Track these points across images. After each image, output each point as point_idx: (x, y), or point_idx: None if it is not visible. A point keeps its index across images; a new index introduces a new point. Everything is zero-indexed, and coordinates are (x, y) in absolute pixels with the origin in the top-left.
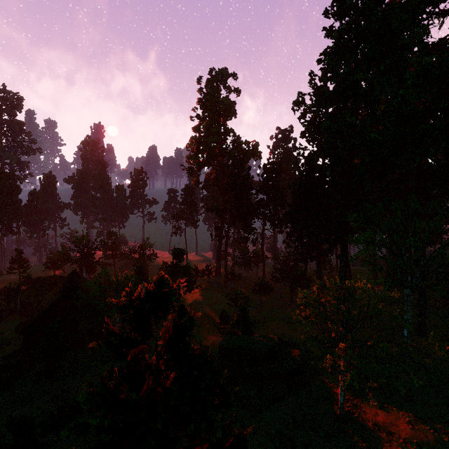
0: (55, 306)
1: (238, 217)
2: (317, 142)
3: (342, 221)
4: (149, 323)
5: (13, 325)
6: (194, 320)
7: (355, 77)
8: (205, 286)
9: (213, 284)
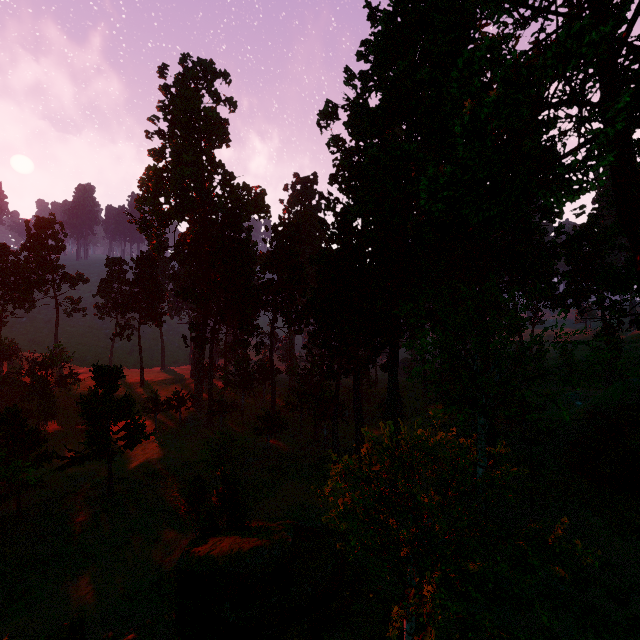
0: None
1: (231, 307)
2: (354, 192)
3: (392, 315)
4: None
5: None
6: None
7: (418, 74)
8: (173, 427)
9: (188, 422)
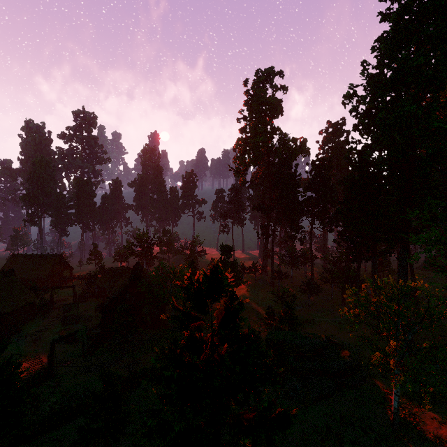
0: (124, 291)
1: (284, 215)
2: (372, 135)
3: (402, 218)
4: (206, 302)
5: (93, 306)
6: (243, 304)
7: (415, 62)
8: (252, 283)
9: (259, 281)
